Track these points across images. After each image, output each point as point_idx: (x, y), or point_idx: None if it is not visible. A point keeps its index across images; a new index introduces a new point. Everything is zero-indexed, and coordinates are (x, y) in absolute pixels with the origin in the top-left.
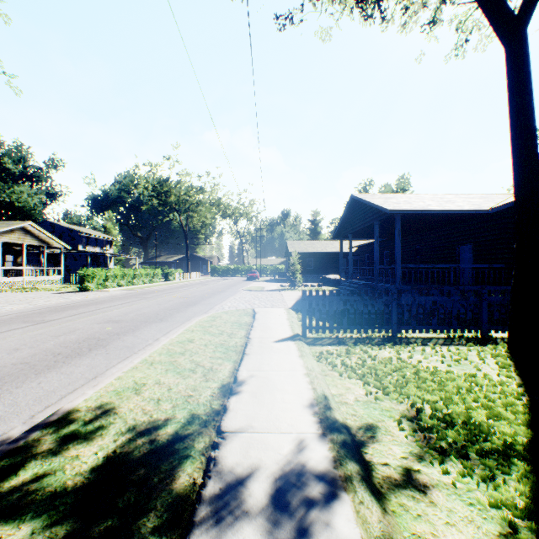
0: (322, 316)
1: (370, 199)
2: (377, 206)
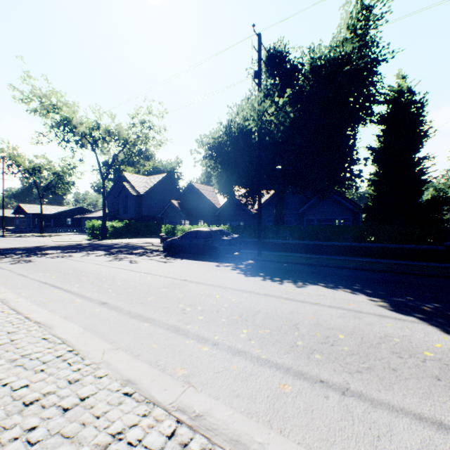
0: (13, 231)
1: (26, 207)
2: (27, 211)
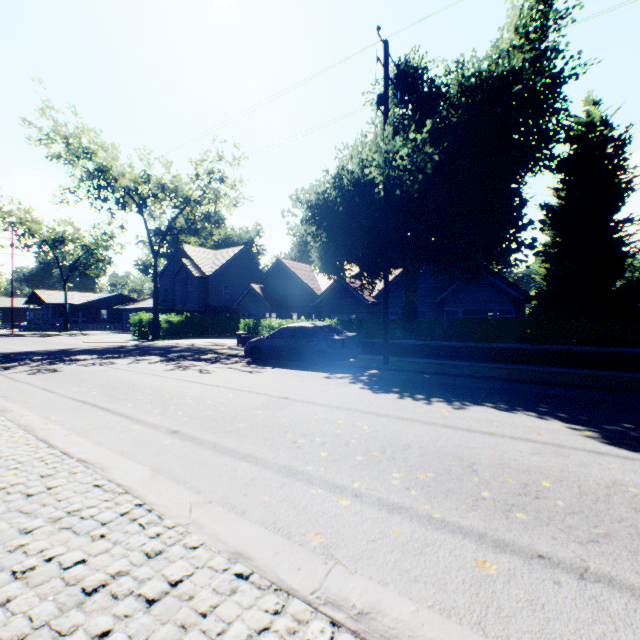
0: (25, 329)
1: (44, 295)
2: (45, 300)
